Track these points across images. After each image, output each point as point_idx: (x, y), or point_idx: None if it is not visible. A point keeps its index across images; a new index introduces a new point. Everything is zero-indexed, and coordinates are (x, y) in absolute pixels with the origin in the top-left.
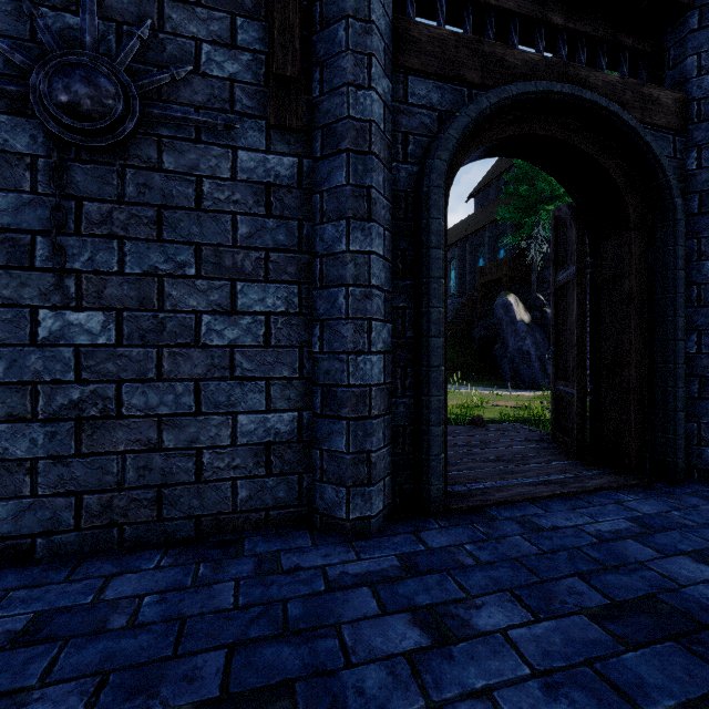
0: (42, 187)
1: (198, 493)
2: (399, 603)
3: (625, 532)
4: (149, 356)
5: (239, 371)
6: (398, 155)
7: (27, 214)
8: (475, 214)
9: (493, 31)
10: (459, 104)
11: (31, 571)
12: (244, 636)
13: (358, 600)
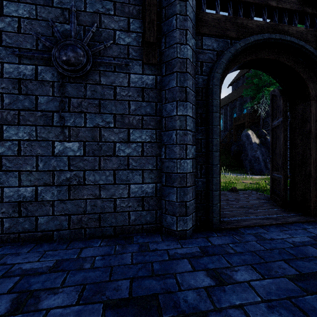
0: (56, 94)
1: (115, 216)
2: (200, 266)
3: (307, 242)
4: (95, 160)
5: (131, 166)
6: (198, 72)
7: (50, 104)
8: (232, 93)
9: (242, 12)
10: (226, 47)
11: (53, 244)
12: (136, 275)
13: (182, 264)
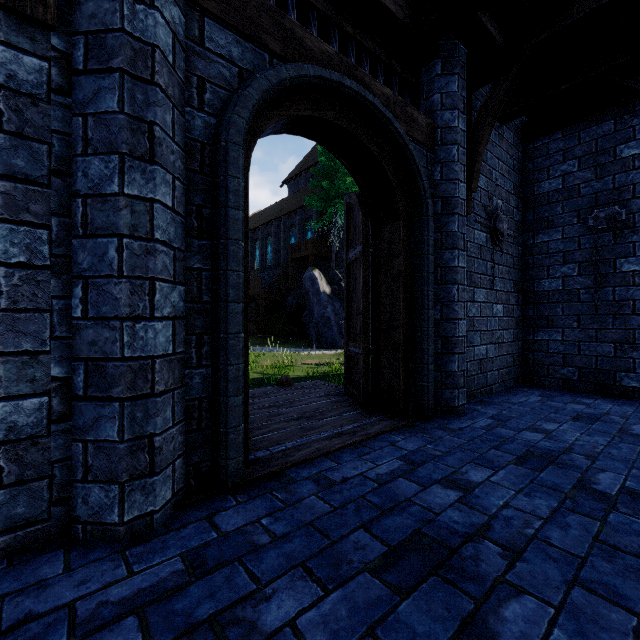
0: None
1: None
2: (174, 626)
3: (397, 471)
4: None
5: None
6: (193, 100)
7: None
8: (288, 198)
9: (295, 14)
10: (260, 68)
11: None
12: None
13: None
